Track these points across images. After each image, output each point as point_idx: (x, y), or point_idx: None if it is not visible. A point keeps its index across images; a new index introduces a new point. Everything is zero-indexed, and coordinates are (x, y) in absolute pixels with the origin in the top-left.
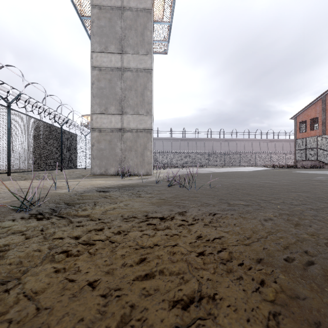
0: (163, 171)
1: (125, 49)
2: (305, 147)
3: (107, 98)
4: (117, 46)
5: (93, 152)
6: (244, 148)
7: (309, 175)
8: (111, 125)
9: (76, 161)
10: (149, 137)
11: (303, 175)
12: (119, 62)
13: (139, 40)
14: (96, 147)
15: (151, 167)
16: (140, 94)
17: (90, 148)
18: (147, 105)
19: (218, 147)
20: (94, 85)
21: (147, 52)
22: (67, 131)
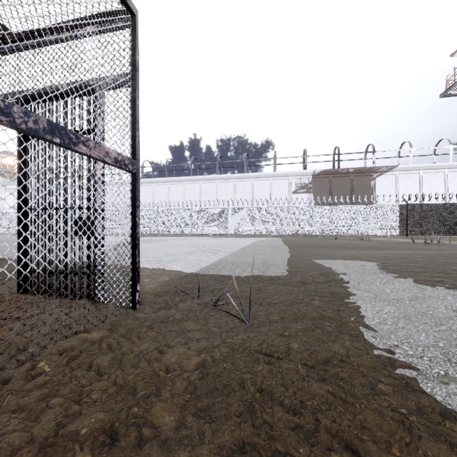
0: None
1: None
2: None
3: None
4: None
5: None
6: None
7: None
8: None
9: None
10: None
11: None
12: None
13: None
14: None
15: None
16: None
17: None
18: None
19: None
20: None
21: None
22: None
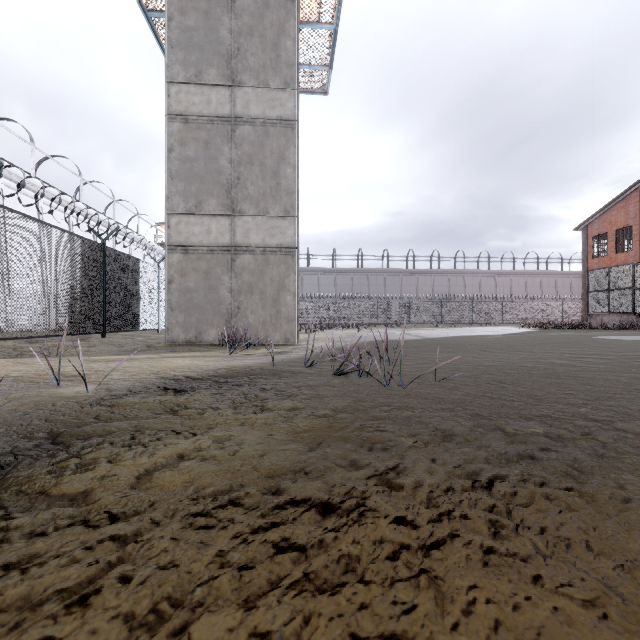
0: (319, 336)
1: (239, 77)
2: (608, 286)
3: (202, 181)
4: (222, 71)
5: (171, 296)
6: (480, 290)
7: (636, 345)
8: (210, 238)
9: (137, 314)
10: (291, 263)
11: (621, 344)
12: (227, 104)
13: (268, 59)
14: (178, 286)
15: (294, 327)
16: (271, 172)
17: (166, 287)
18: (287, 196)
19: (427, 287)
20: (173, 153)
21: (287, 83)
22: (118, 253)
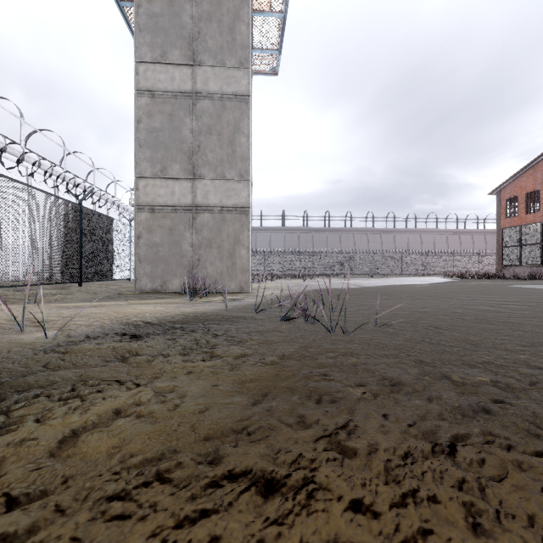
0: (270, 285)
1: (199, 57)
2: (520, 242)
3: (166, 149)
4: (185, 52)
5: (139, 250)
6: (408, 245)
7: None
8: (174, 199)
9: (110, 266)
10: (245, 221)
11: (536, 292)
12: (189, 81)
13: (225, 41)
14: (145, 241)
15: (248, 277)
16: (228, 141)
17: (135, 242)
18: (241, 162)
19: (363, 243)
20: (141, 124)
21: (241, 62)
22: (93, 212)
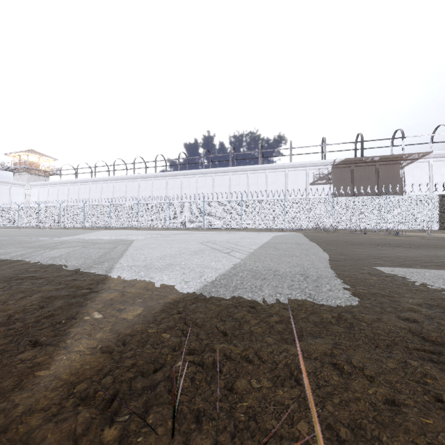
0: None
1: None
2: None
3: None
4: None
5: None
6: None
7: None
8: None
9: None
10: None
11: None
12: None
13: None
14: None
15: None
16: None
17: None
18: None
19: None
20: None
21: None
22: None
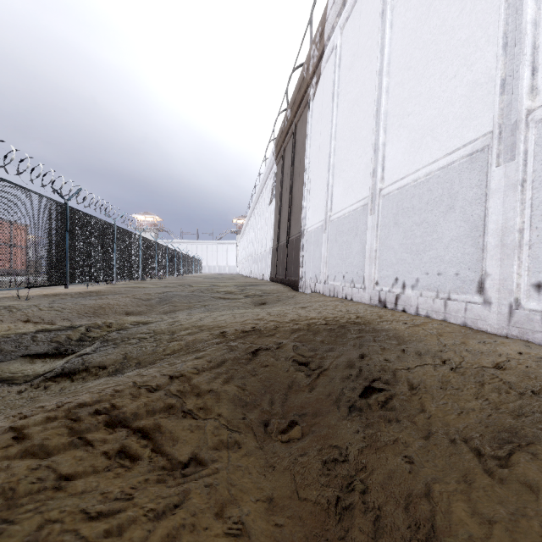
0: None
1: None
2: None
3: None
4: None
5: None
6: None
7: None
8: None
9: None
10: None
11: None
12: None
13: None
14: None
15: None
16: None
17: None
18: None
19: None
20: None
21: None
22: None
